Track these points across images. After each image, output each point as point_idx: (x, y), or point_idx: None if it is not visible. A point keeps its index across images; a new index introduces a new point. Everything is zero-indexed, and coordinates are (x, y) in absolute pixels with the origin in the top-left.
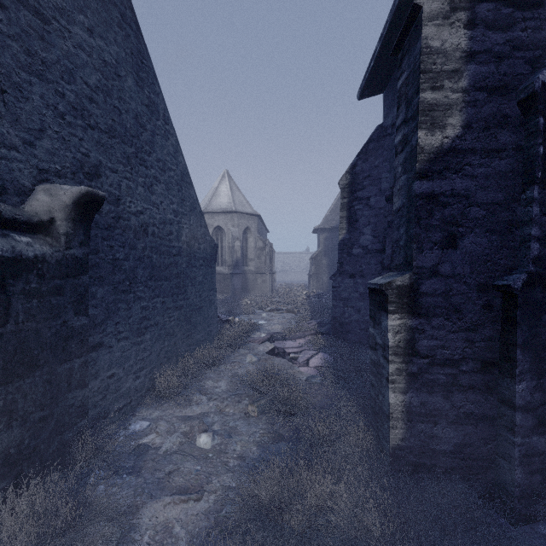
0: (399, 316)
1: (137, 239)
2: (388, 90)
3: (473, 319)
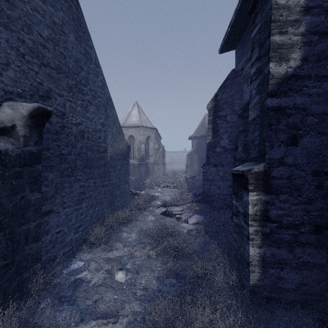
0: (256, 193)
1: (77, 141)
2: (239, 47)
3: (309, 195)
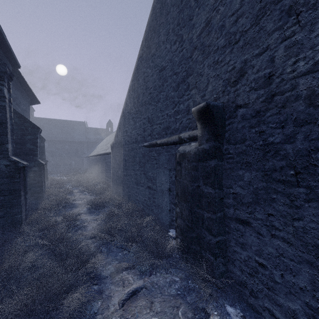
0: None
1: (318, 105)
2: None
3: None
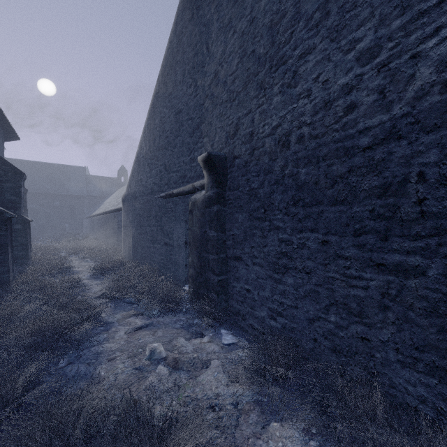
0: None
1: (274, 160)
2: None
3: None
